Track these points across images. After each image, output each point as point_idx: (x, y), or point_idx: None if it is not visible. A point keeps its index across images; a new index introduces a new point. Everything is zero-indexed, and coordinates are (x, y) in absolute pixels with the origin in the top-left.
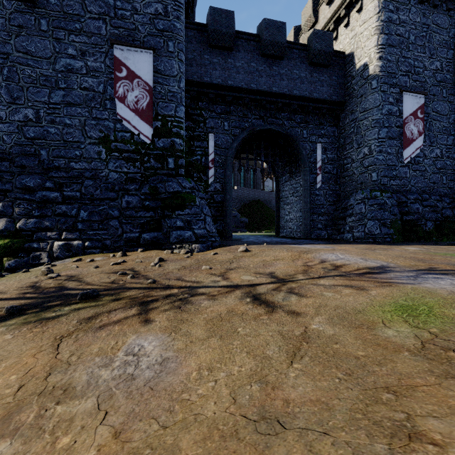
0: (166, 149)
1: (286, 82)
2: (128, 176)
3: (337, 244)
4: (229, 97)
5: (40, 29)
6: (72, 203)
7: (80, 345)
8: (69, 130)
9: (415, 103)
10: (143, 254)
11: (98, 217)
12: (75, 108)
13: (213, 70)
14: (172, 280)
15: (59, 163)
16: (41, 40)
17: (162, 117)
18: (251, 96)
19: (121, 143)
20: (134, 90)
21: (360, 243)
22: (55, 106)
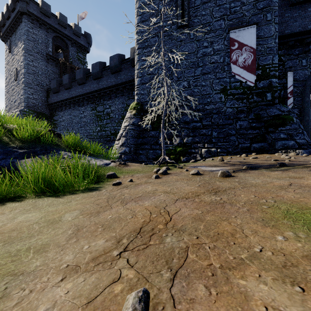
0: (265, 88)
1: None
2: (238, 109)
3: None
4: (308, 38)
5: (190, 38)
6: (207, 128)
7: None
8: (204, 88)
9: None
10: (259, 155)
11: (222, 135)
12: (207, 75)
13: (293, 23)
14: None
15: (199, 107)
16: (190, 44)
17: (262, 67)
18: None
19: (233, 90)
20: (243, 54)
21: None
22: (197, 77)
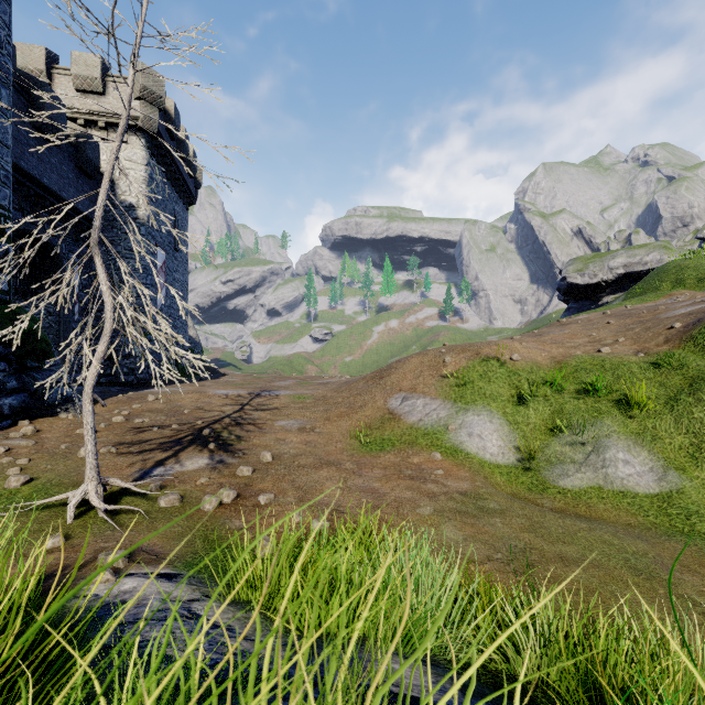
0: None
1: (57, 178)
2: None
3: (139, 387)
4: None
5: None
6: None
7: (275, 430)
8: None
9: (162, 258)
10: (48, 424)
11: None
12: None
13: None
14: (204, 419)
15: None
16: None
17: None
18: (20, 177)
19: None
20: None
21: (164, 384)
22: None
